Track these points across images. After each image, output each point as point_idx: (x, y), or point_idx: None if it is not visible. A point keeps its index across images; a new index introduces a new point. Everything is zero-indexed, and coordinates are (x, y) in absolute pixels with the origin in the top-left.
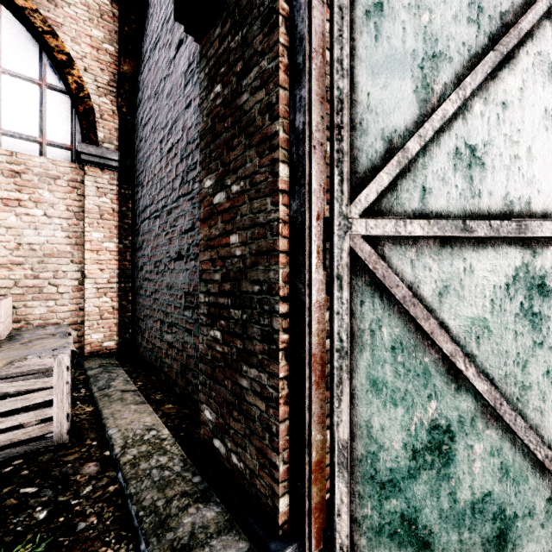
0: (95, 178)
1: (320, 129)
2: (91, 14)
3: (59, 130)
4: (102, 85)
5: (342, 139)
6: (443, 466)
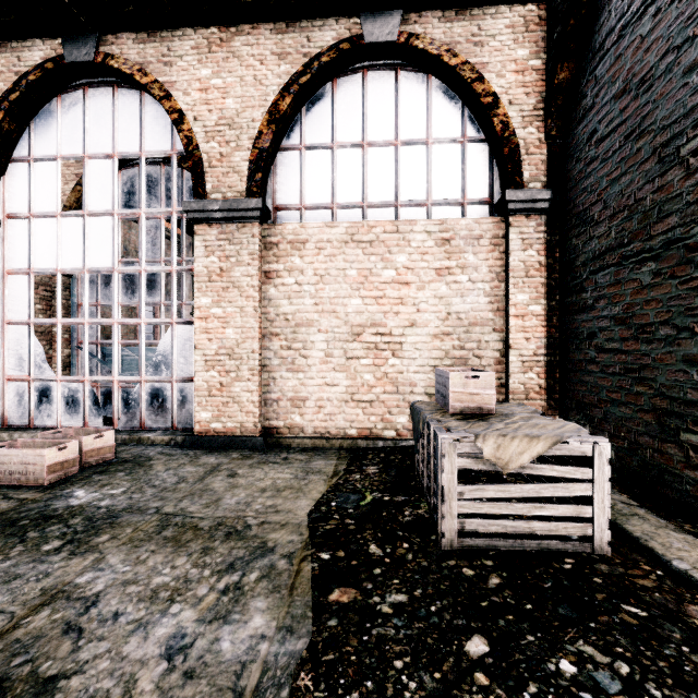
0: (519, 228)
1: None
2: (516, 33)
3: (477, 185)
4: (527, 114)
5: None
6: None
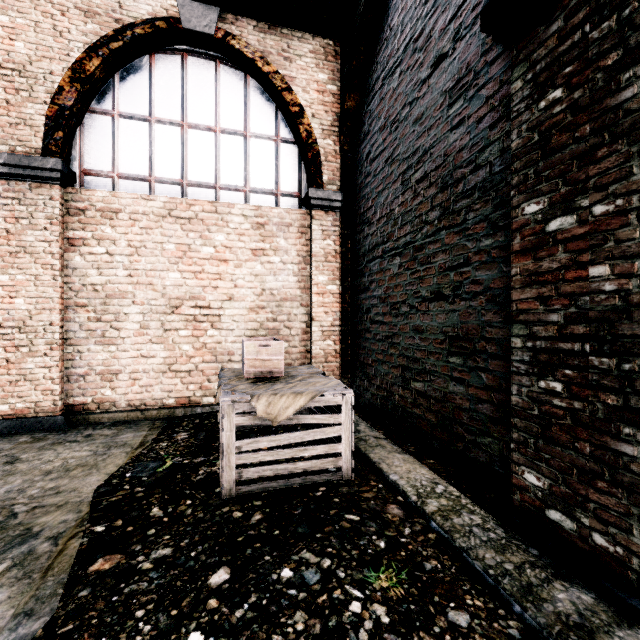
0: (320, 221)
1: None
2: (318, 59)
3: (289, 180)
4: (326, 128)
5: None
6: None
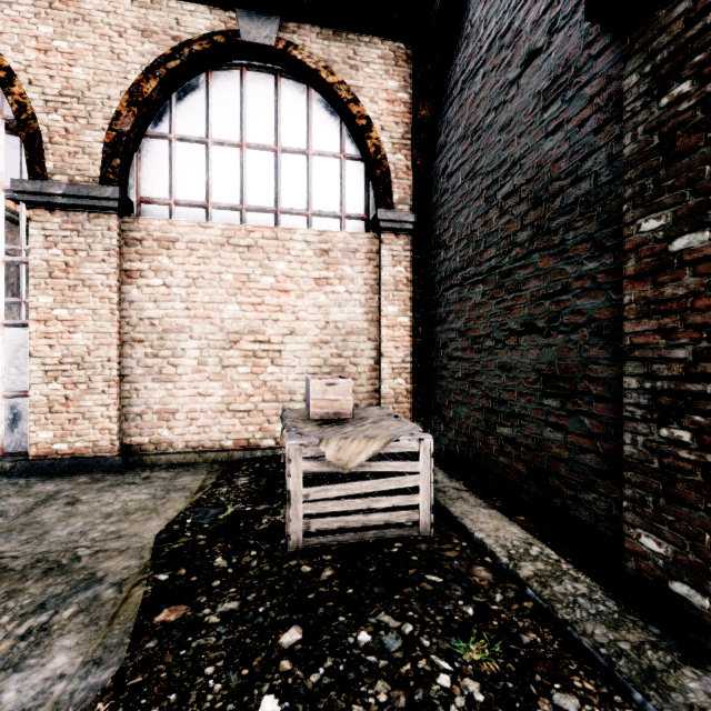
0: (390, 245)
1: None
2: (387, 65)
3: (355, 201)
4: (396, 141)
5: None
6: None
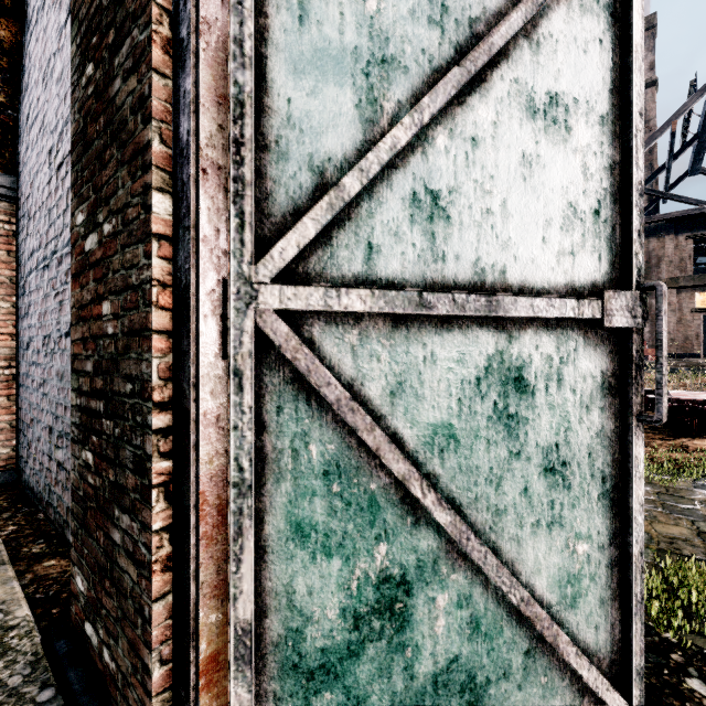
0: None
1: (217, 145)
2: None
3: None
4: None
5: (243, 161)
6: (397, 632)
